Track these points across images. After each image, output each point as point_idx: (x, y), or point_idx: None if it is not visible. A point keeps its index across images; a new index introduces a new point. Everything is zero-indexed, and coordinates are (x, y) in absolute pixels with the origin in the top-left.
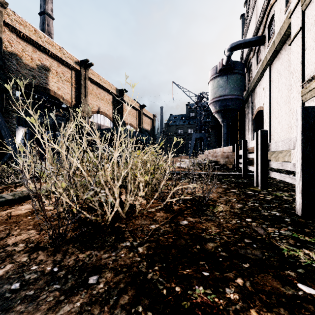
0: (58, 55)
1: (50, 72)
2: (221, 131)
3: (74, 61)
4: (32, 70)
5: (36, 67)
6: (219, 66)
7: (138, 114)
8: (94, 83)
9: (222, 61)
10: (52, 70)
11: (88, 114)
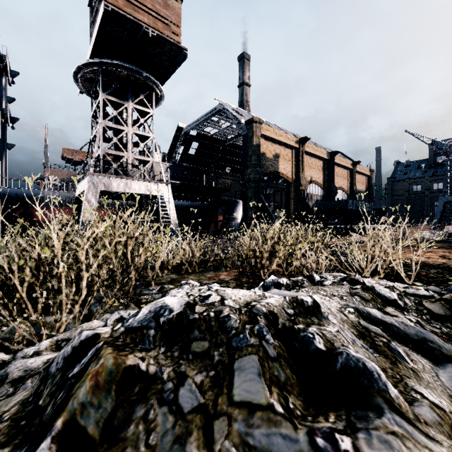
0: (285, 142)
1: (279, 157)
2: None
3: (294, 141)
4: (271, 160)
5: (272, 157)
6: None
7: (350, 174)
8: (307, 155)
9: None
10: (281, 155)
11: (305, 187)
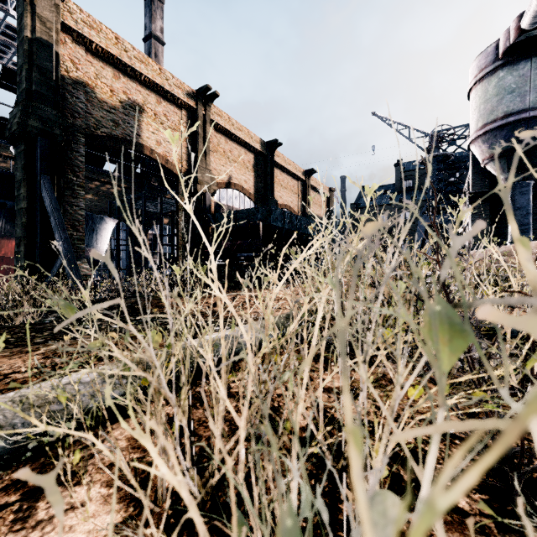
0: (157, 82)
1: (144, 113)
2: (501, 204)
3: (184, 91)
4: (113, 110)
5: (119, 105)
6: (505, 40)
7: (301, 187)
8: (221, 133)
9: (517, 22)
10: (148, 109)
11: (209, 188)
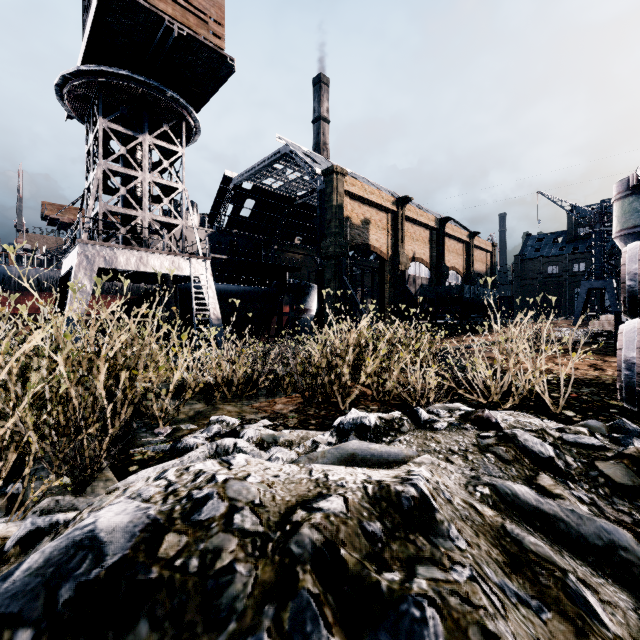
0: (379, 203)
1: (370, 224)
2: None
3: (391, 202)
4: (358, 228)
5: (360, 223)
6: (631, 181)
7: (465, 249)
8: (408, 221)
9: (636, 175)
10: (372, 221)
11: (406, 266)
